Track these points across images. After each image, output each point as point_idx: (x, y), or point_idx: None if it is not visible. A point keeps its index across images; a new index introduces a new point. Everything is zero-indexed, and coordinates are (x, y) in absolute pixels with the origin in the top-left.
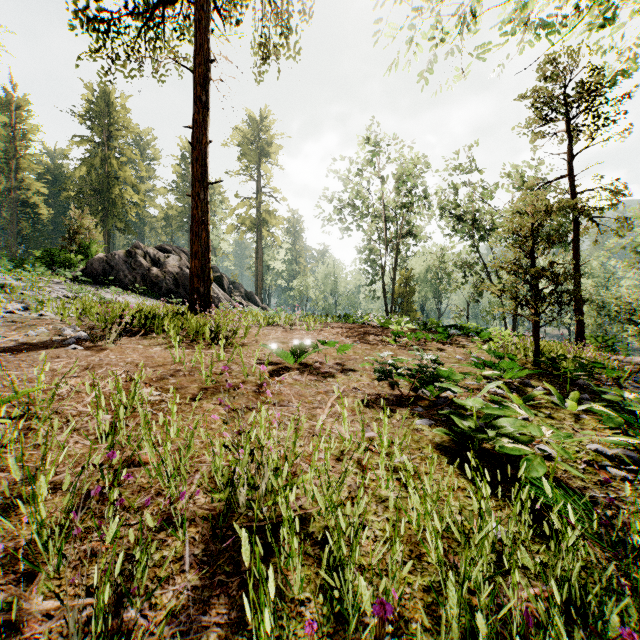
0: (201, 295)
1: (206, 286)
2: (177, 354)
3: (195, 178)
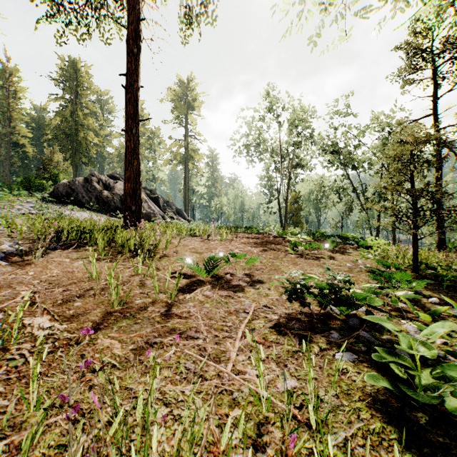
0: (133, 212)
1: (137, 205)
2: (94, 270)
3: (128, 116)
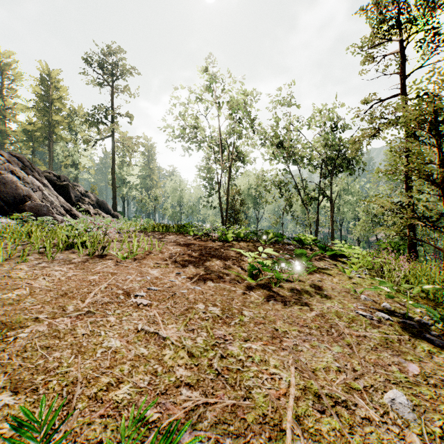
0: None
1: None
2: None
3: None
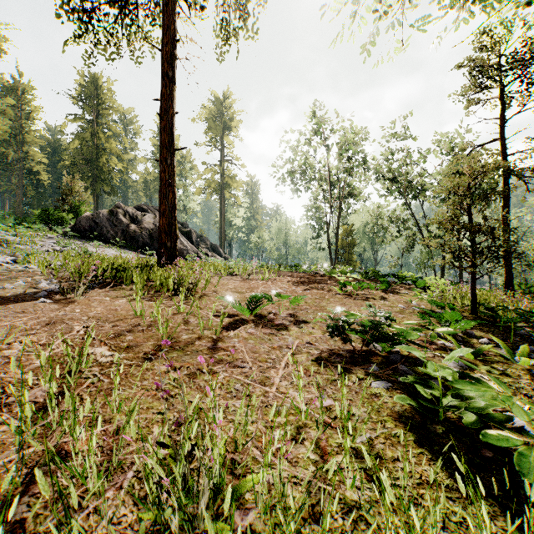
0: (168, 249)
1: (172, 241)
2: (138, 308)
3: (163, 145)
